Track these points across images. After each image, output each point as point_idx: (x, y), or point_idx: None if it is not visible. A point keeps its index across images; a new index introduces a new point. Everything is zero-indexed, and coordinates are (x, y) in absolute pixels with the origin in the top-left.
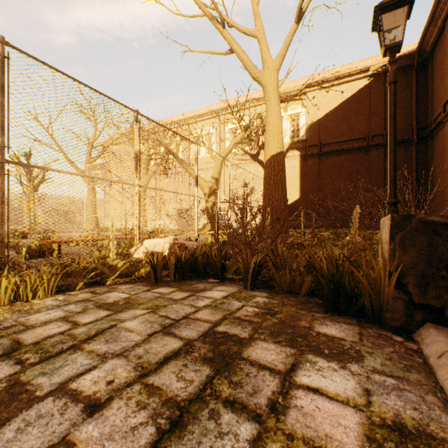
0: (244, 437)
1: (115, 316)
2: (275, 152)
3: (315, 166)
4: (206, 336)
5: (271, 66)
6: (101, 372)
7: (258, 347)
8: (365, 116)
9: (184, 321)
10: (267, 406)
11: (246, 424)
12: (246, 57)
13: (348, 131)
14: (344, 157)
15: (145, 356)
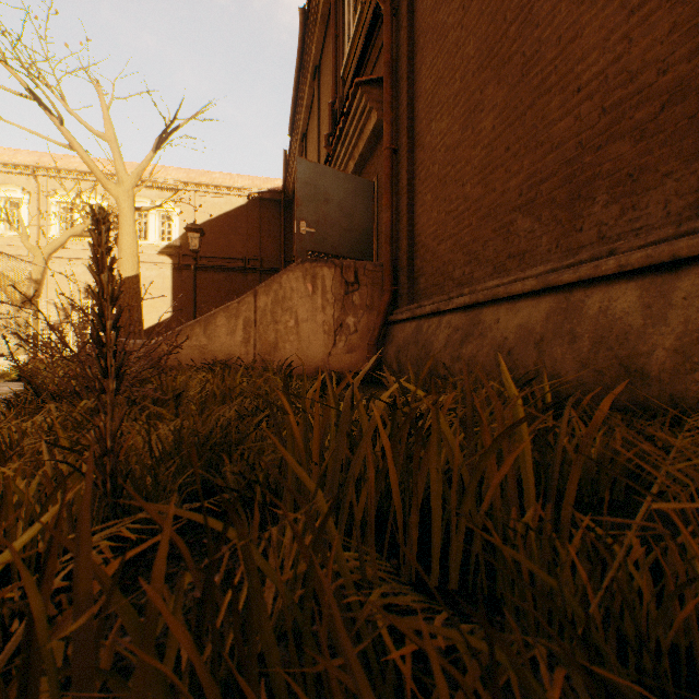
0: None
1: None
2: (130, 275)
3: (191, 280)
4: None
5: (127, 181)
6: None
7: None
8: (243, 237)
9: None
10: None
11: None
12: (93, 164)
13: (227, 248)
14: (223, 276)
15: None
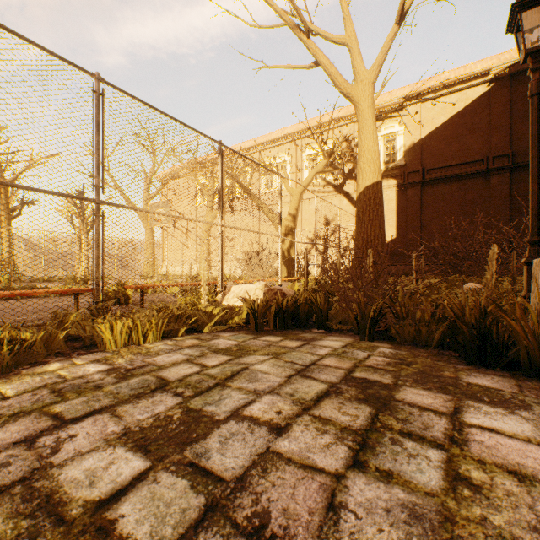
0: (435, 459)
1: (238, 361)
2: (370, 183)
3: (416, 197)
4: (347, 380)
5: (365, 78)
6: (263, 404)
7: (409, 392)
8: (483, 132)
9: (314, 367)
10: (445, 438)
11: (431, 450)
12: (334, 70)
13: (460, 153)
14: (454, 186)
15: (297, 394)
